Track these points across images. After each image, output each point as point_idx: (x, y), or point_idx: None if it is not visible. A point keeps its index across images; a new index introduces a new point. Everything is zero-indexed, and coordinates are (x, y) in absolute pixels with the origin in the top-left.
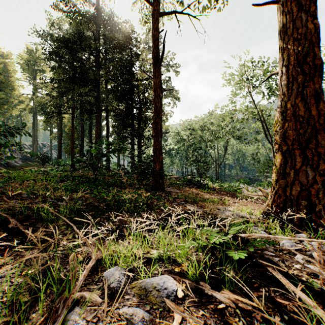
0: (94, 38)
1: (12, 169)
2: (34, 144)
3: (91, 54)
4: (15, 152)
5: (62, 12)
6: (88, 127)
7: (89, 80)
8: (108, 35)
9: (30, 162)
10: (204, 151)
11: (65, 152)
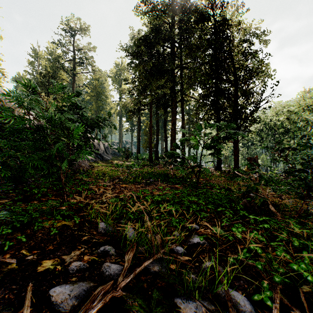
0: (170, 28)
1: (105, 163)
2: (120, 141)
3: (167, 46)
4: (107, 148)
5: (142, 13)
6: (161, 123)
7: (165, 71)
8: (185, 18)
9: (117, 156)
10: (306, 141)
11: (143, 147)
